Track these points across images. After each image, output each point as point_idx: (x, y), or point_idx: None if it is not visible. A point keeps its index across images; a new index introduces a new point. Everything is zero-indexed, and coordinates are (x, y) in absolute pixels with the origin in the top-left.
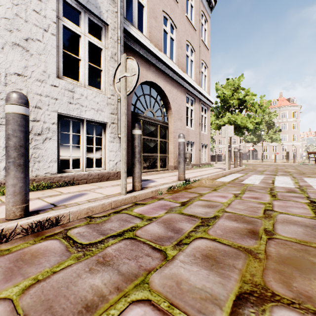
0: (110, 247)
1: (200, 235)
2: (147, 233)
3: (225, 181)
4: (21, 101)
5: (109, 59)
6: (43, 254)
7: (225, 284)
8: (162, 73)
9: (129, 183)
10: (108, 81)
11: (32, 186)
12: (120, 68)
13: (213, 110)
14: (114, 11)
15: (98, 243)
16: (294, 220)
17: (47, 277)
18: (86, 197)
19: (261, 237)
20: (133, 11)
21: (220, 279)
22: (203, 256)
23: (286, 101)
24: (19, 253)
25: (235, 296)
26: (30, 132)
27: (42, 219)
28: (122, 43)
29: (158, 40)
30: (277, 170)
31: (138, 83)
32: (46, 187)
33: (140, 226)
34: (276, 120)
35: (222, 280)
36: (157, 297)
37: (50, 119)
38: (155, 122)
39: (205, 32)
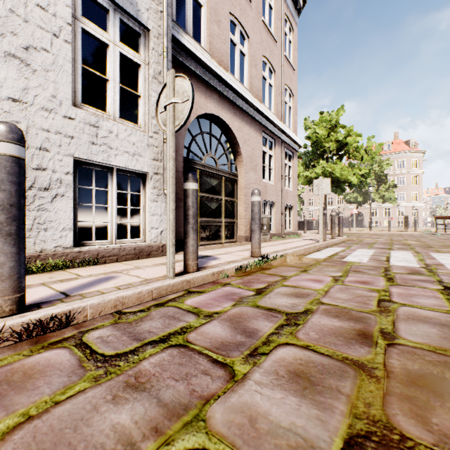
0: (147, 359)
1: (285, 339)
2: (205, 338)
3: (320, 258)
4: (13, 137)
5: (151, 80)
6: (42, 372)
7: (326, 420)
8: (228, 102)
9: (180, 262)
10: (149, 112)
11: (35, 266)
12: (165, 91)
13: (300, 157)
14: (158, 10)
15: (129, 354)
16: (423, 316)
17: (44, 411)
18: (115, 283)
19: (377, 343)
20: (186, 11)
21: (319, 412)
22: (290, 373)
23: (403, 145)
24: (5, 371)
25: (342, 442)
26: (32, 186)
27: (44, 317)
28: (169, 57)
29: (223, 54)
30: (392, 242)
31: (193, 116)
32: (56, 267)
33: (194, 326)
34: (390, 171)
35: (321, 413)
36: (219, 445)
37: (62, 166)
38: (218, 173)
39: (290, 45)
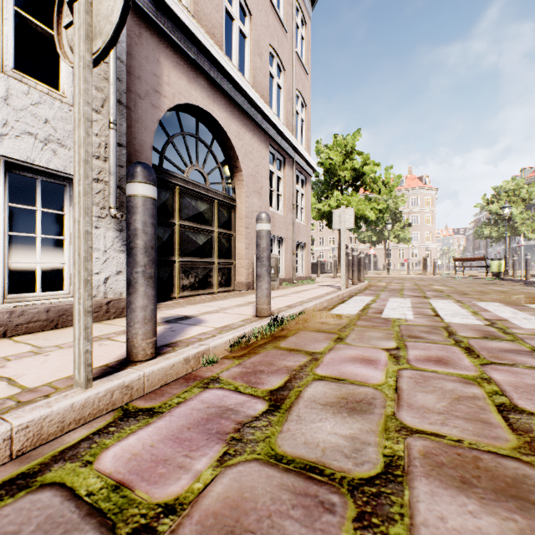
0: None
1: None
2: None
3: (351, 314)
4: None
5: None
6: None
7: None
8: (222, 95)
9: None
10: None
11: None
12: None
13: (311, 186)
14: None
15: None
16: None
17: None
18: None
19: None
20: None
21: None
22: None
23: (417, 181)
24: None
25: None
26: None
27: None
28: None
29: (215, 25)
30: (420, 288)
31: (169, 105)
32: None
33: None
34: (404, 209)
35: None
36: None
37: None
38: (208, 194)
39: (302, 42)
